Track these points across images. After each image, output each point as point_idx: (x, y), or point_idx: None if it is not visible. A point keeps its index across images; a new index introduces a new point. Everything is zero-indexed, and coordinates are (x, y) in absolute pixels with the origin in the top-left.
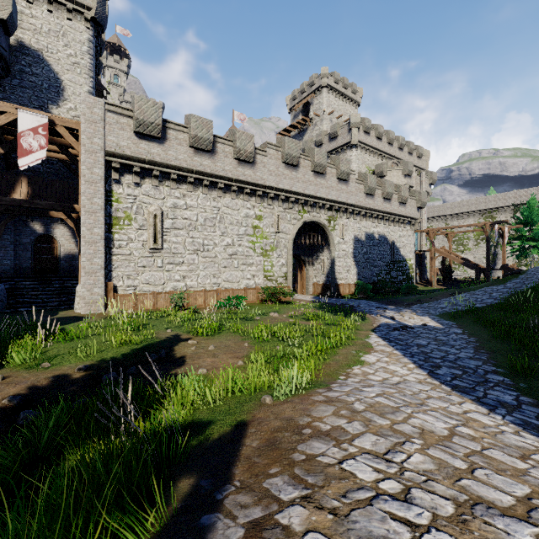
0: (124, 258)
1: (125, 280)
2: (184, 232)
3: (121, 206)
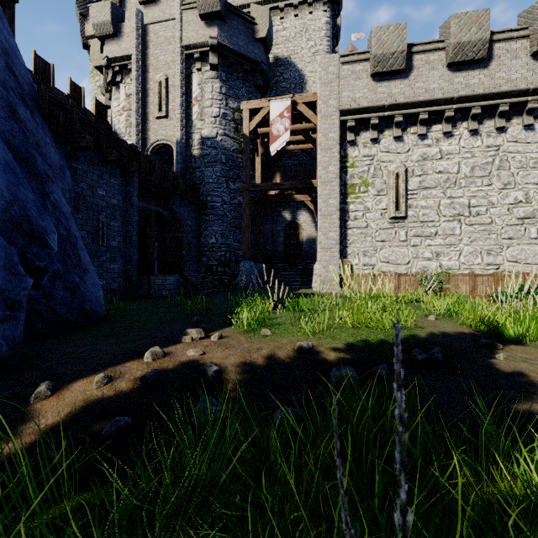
0: (359, 231)
1: (360, 257)
2: (438, 191)
3: (356, 171)
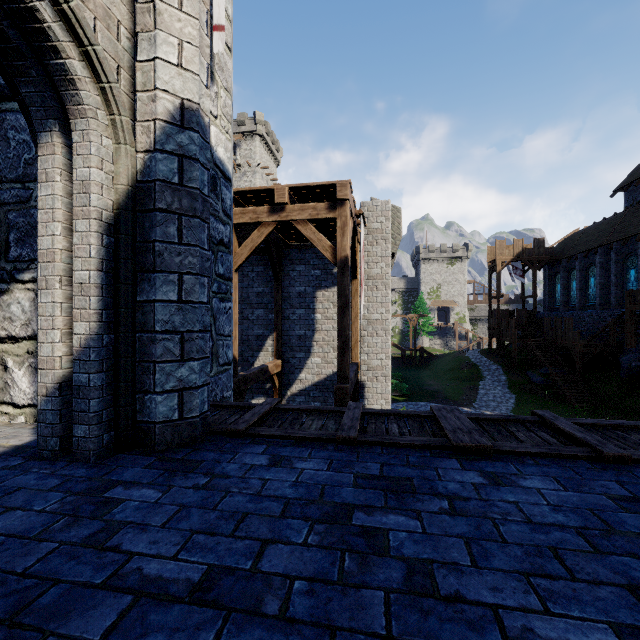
0: None
1: None
2: None
3: None
